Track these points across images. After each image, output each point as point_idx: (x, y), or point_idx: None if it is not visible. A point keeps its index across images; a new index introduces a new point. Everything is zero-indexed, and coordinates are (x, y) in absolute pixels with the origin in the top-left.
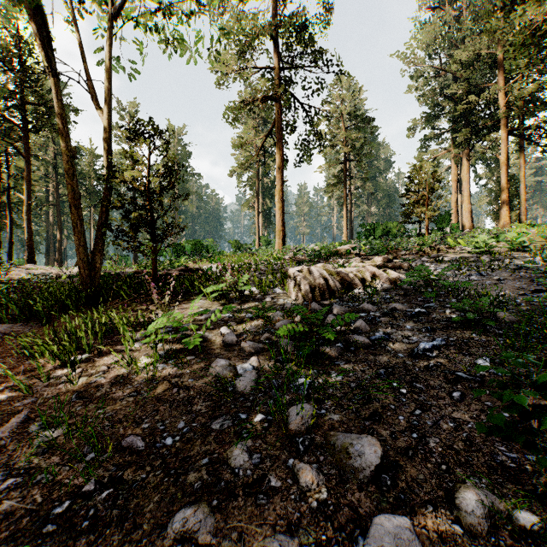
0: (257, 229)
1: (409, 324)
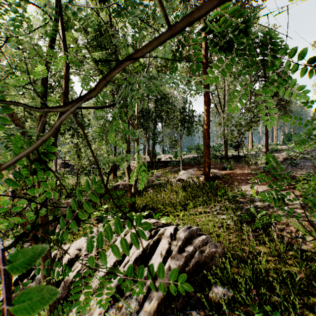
0: None
1: (307, 162)
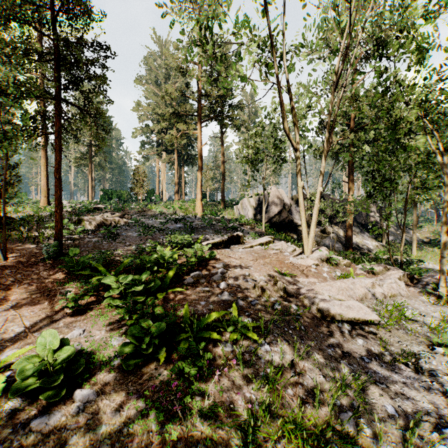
0: None
1: (131, 231)
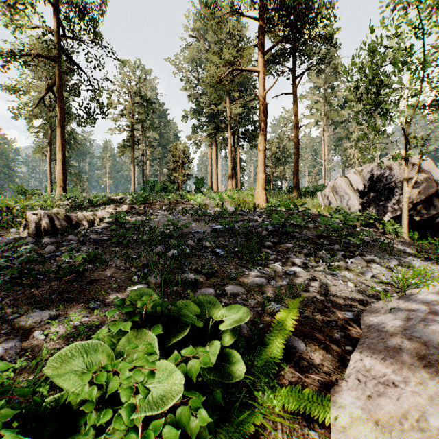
0: (49, 176)
1: (88, 246)
